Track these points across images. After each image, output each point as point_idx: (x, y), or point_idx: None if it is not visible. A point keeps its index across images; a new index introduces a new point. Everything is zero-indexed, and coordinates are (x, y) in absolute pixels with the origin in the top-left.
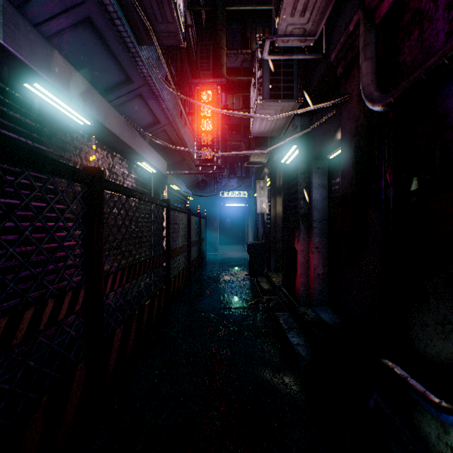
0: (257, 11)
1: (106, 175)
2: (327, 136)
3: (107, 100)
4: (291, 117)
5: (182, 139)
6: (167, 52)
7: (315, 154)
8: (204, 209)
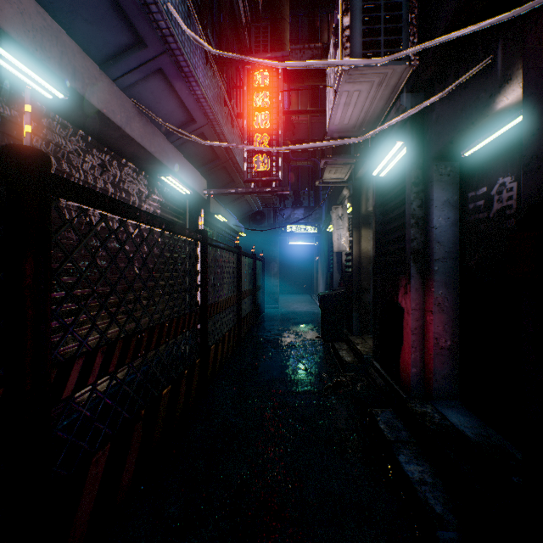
0: None
1: (108, 193)
2: (470, 111)
3: (110, 76)
4: (395, 96)
5: (229, 149)
6: (200, 3)
7: (439, 150)
8: (261, 249)
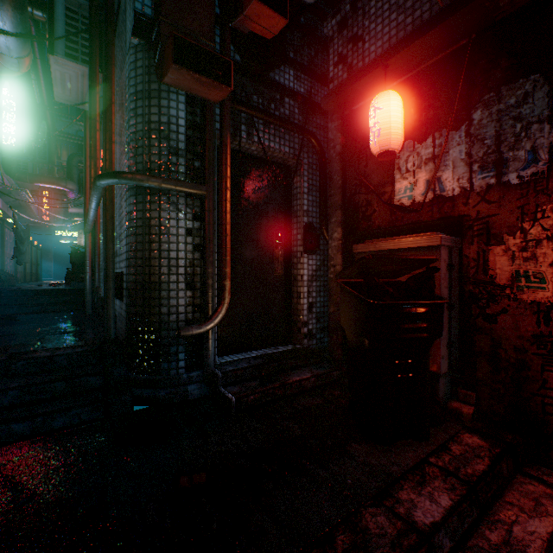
0: None
1: None
2: None
3: None
4: None
5: (29, 205)
6: None
7: None
8: (39, 244)
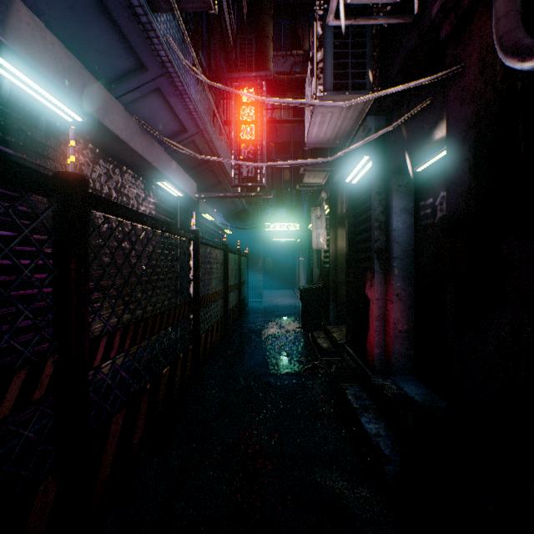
0: (311, 3)
1: (112, 197)
2: (417, 138)
3: (113, 95)
4: (362, 117)
5: (217, 154)
6: (194, 31)
7: (396, 166)
8: (246, 246)
